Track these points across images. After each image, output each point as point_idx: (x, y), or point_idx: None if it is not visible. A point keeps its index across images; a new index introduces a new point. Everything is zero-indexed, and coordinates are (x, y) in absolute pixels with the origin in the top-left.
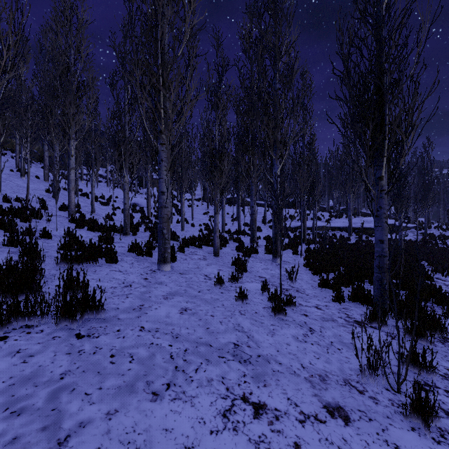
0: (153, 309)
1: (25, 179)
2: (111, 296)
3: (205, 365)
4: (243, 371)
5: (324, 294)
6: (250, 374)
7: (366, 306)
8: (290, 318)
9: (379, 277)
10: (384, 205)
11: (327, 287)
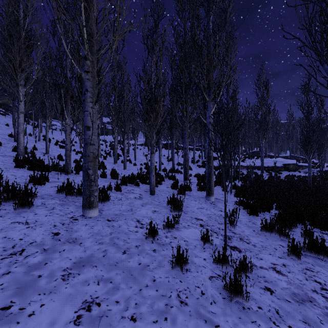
0: (24, 316)
1: None
2: None
3: None
4: None
5: (272, 243)
6: None
7: None
8: (252, 301)
9: None
10: None
11: (271, 233)
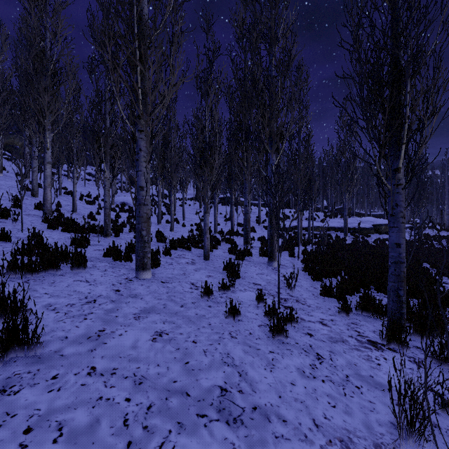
0: (116, 335)
1: (3, 175)
2: (63, 318)
3: (175, 436)
4: (231, 442)
5: (328, 304)
6: (241, 447)
7: (377, 320)
8: (292, 339)
9: (395, 287)
10: (401, 202)
11: (330, 296)
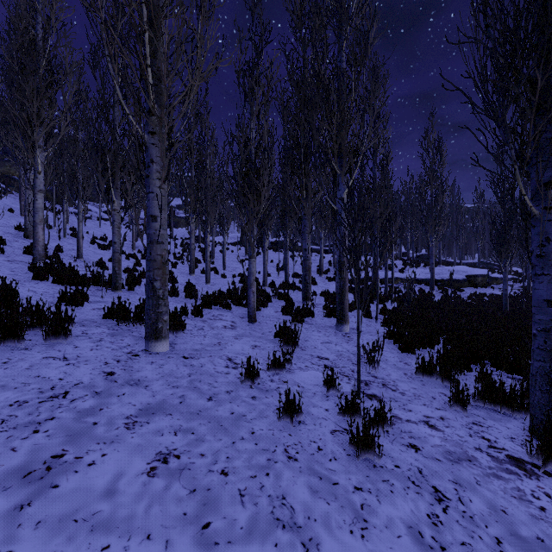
0: (82, 465)
1: None
2: None
3: None
4: None
5: (430, 390)
6: None
7: (510, 417)
8: (388, 459)
9: (545, 369)
10: None
11: (430, 377)
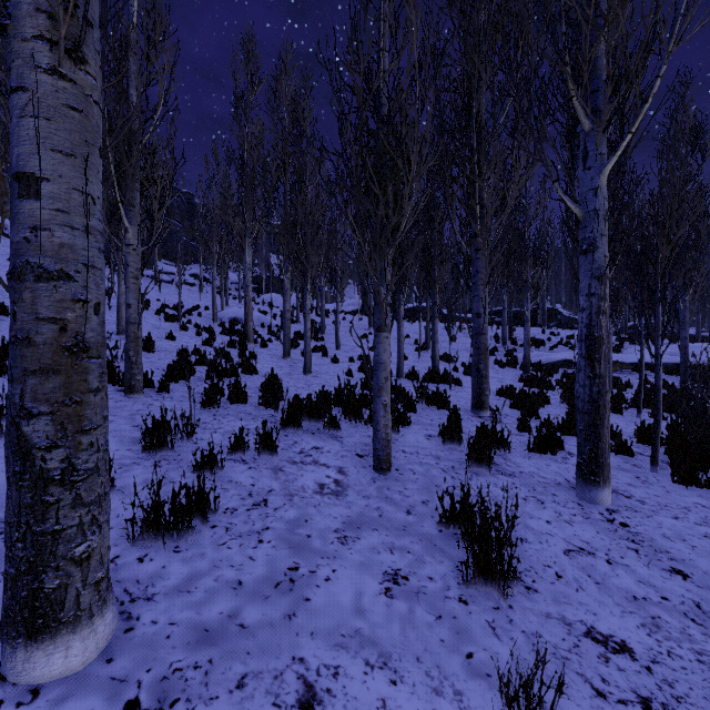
0: None
1: None
2: None
3: None
4: None
5: None
6: None
7: None
8: None
9: None
10: None
11: None
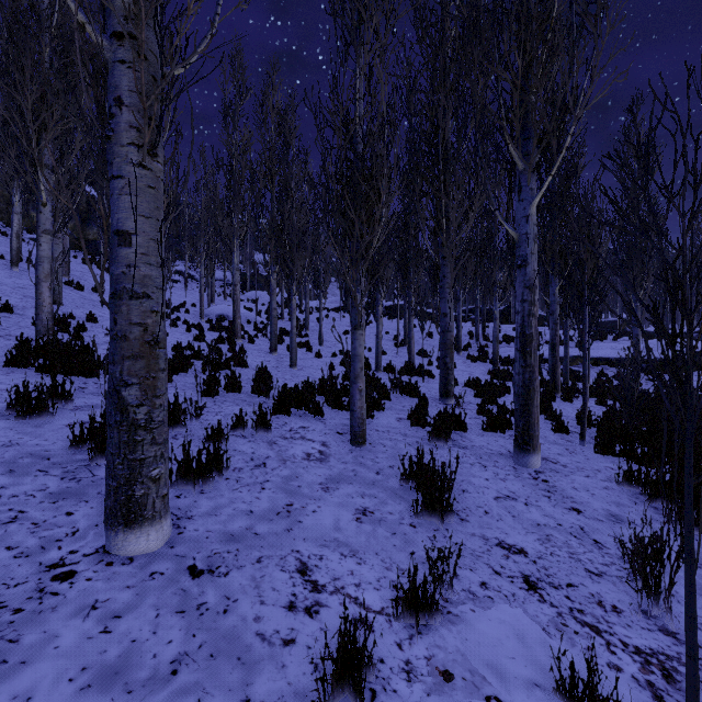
0: None
1: (20, 271)
2: None
3: None
4: None
5: None
6: None
7: None
8: None
9: None
10: None
11: None
